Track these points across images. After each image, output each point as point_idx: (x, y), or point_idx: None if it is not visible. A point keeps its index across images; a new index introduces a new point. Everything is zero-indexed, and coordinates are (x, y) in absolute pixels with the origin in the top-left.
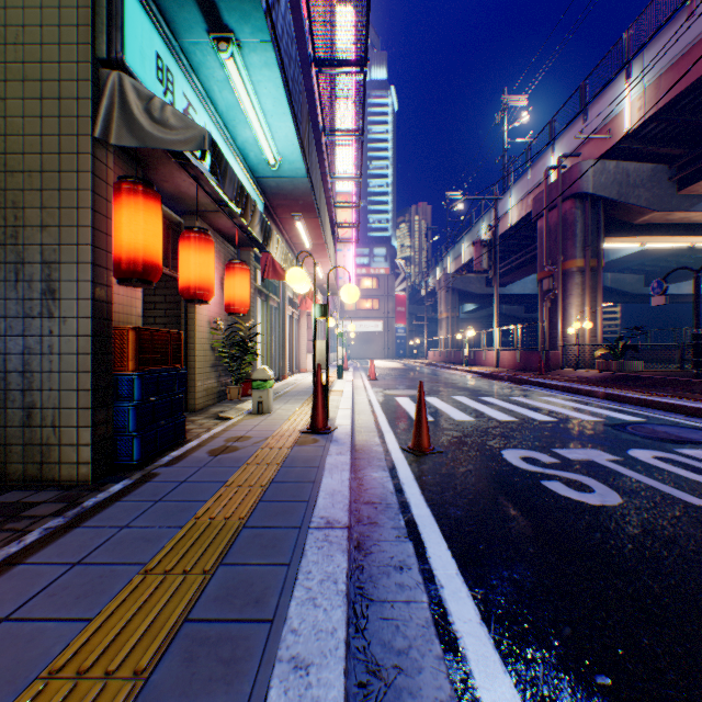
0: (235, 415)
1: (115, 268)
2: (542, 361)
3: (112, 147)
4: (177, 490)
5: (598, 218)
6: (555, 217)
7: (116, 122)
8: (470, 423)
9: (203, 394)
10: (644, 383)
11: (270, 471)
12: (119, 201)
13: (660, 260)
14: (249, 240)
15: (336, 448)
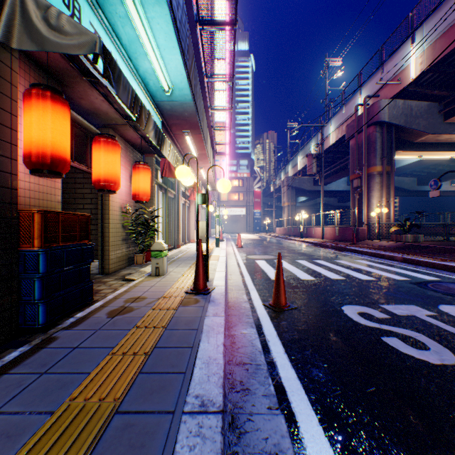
0: (138, 277)
1: (26, 160)
2: (354, 235)
3: (17, 53)
4: (65, 359)
5: (391, 138)
6: (362, 138)
7: (18, 28)
8: (312, 282)
9: (115, 260)
10: (427, 250)
11: (155, 334)
12: (29, 104)
13: (428, 168)
14: (151, 148)
15: (213, 308)
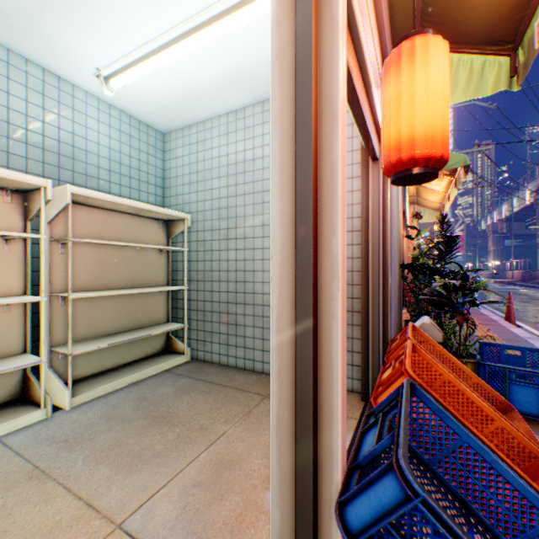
0: None
1: None
2: (527, 276)
3: None
4: None
5: None
6: None
7: None
8: None
9: None
10: None
11: None
12: None
13: None
14: None
15: None
